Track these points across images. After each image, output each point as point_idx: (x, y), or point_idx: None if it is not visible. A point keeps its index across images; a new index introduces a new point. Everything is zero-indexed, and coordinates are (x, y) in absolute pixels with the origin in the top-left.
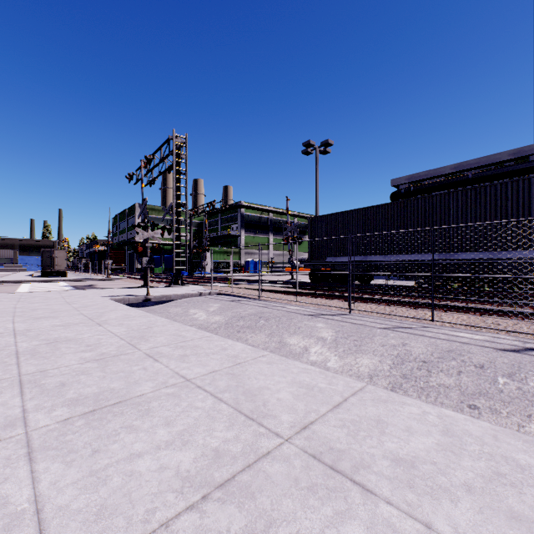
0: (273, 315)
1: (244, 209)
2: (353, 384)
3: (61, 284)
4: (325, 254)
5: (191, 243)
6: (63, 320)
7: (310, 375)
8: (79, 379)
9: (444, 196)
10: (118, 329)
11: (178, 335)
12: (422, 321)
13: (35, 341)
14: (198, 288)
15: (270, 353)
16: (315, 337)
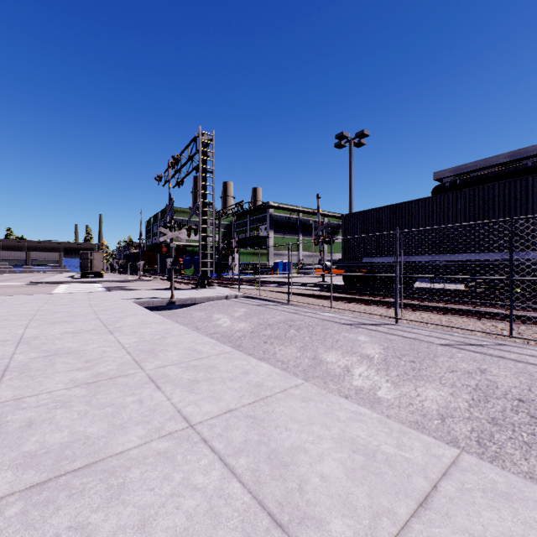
0: (305, 324)
1: (273, 210)
2: (437, 449)
3: (95, 285)
4: (361, 255)
5: (219, 244)
6: (76, 326)
7: (366, 425)
8: (54, 415)
9: (508, 184)
10: (129, 338)
11: (192, 349)
12: (494, 336)
13: (34, 353)
14: (224, 290)
15: (305, 382)
16: (358, 354)
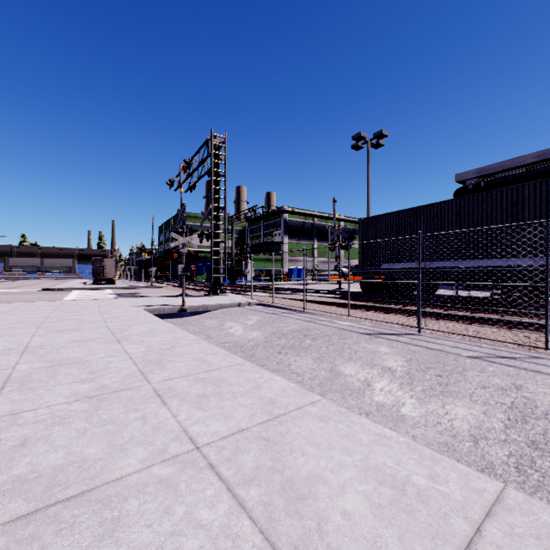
0: (321, 333)
1: (287, 215)
2: (477, 482)
3: (107, 291)
4: (380, 260)
5: (232, 250)
6: (84, 334)
7: (392, 451)
8: (51, 433)
9: (540, 185)
10: (137, 348)
11: (202, 359)
12: (528, 348)
13: (37, 363)
14: (237, 297)
15: (322, 398)
16: (379, 367)
